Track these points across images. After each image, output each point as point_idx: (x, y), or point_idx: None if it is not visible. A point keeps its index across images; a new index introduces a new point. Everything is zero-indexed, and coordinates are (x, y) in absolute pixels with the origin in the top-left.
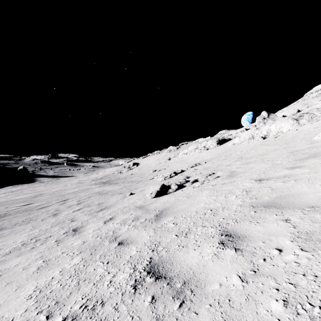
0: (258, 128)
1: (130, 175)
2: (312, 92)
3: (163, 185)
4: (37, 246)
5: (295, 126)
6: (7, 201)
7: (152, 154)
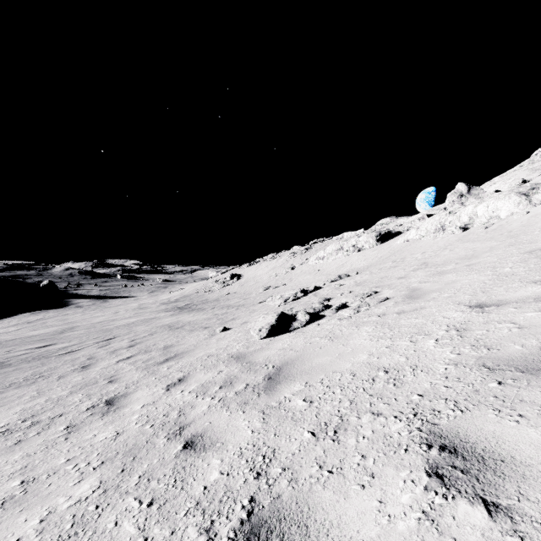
0: (451, 212)
1: (225, 295)
2: None
3: (282, 315)
4: (28, 437)
5: (524, 206)
6: (13, 339)
7: (264, 260)
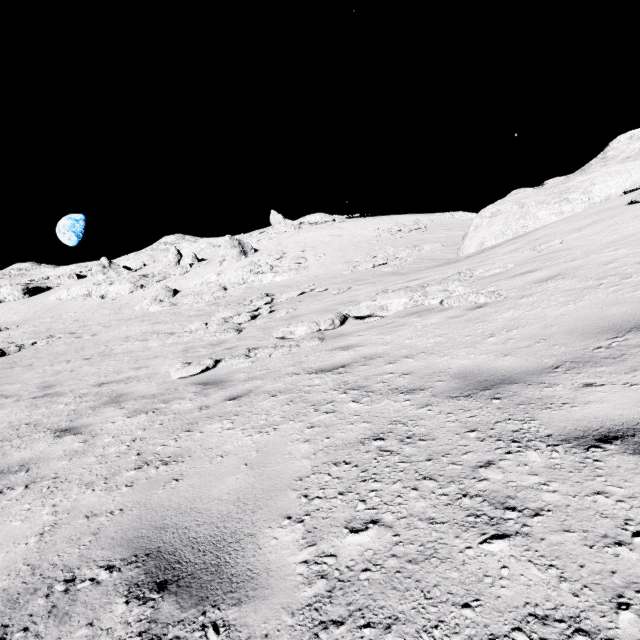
0: (96, 284)
1: None
2: (161, 243)
3: (0, 349)
4: None
5: (132, 290)
6: None
7: None
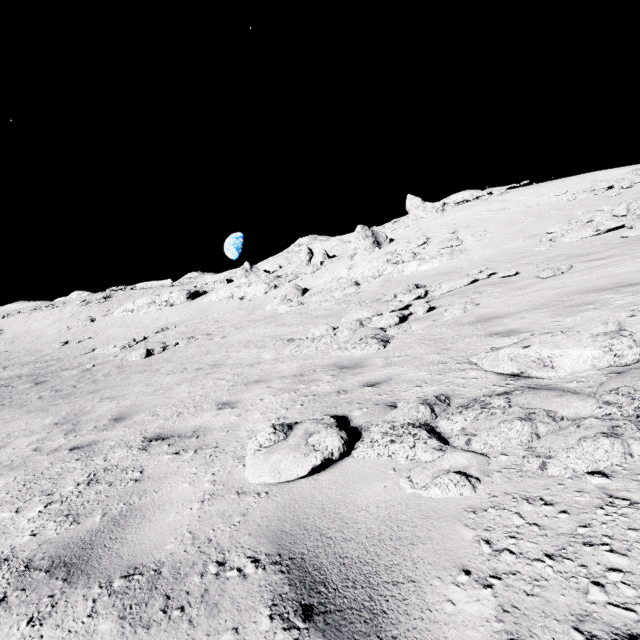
0: (237, 286)
1: None
2: (296, 245)
3: (148, 349)
4: (79, 387)
5: (267, 291)
6: None
7: (36, 309)
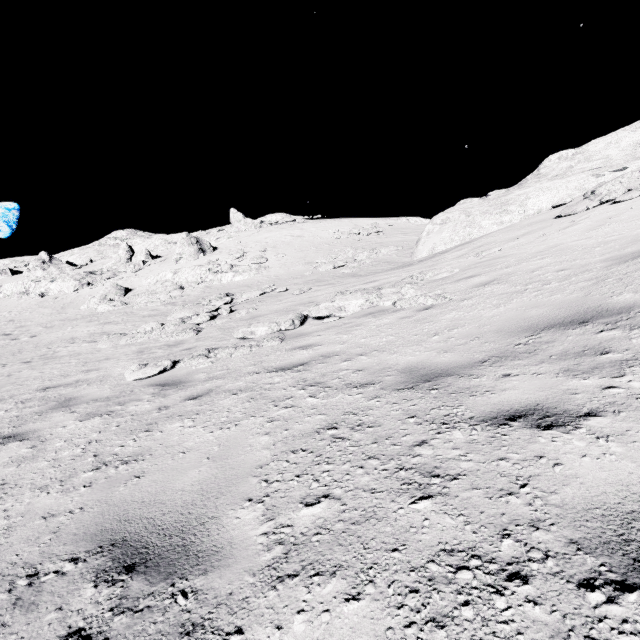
0: (34, 281)
1: None
2: (111, 238)
3: None
4: None
5: (78, 288)
6: None
7: None
